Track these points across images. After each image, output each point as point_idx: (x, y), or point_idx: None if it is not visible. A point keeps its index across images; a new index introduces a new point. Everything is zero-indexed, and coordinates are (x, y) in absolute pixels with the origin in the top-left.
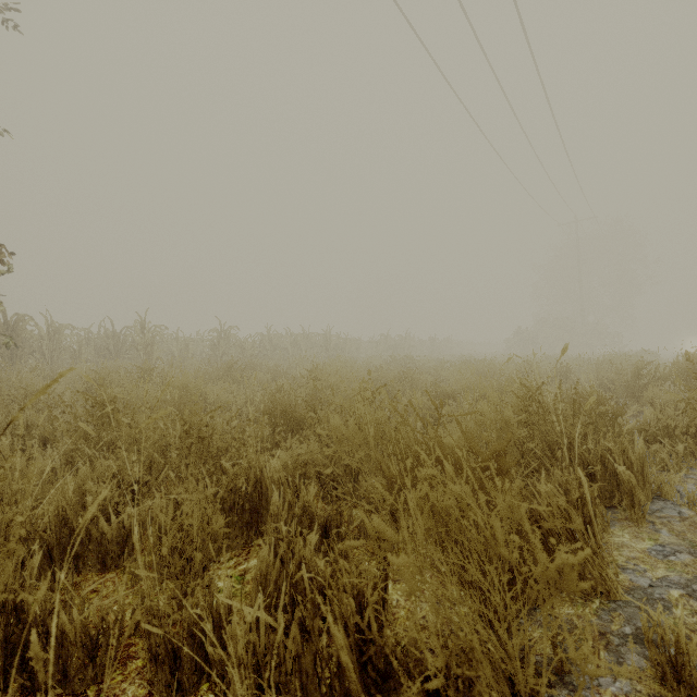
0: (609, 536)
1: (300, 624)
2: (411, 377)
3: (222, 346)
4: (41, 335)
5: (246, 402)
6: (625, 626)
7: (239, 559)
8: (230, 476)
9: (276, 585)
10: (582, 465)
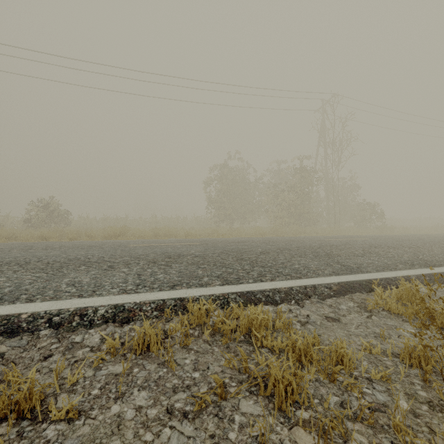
0: None
1: None
2: None
3: None
4: None
5: None
6: None
7: None
8: None
9: None
10: None
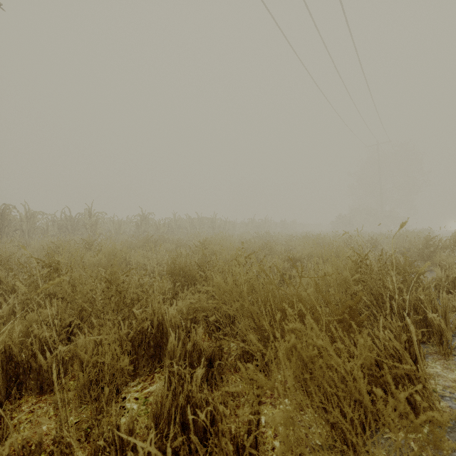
0: (425, 367)
1: (188, 445)
2: (270, 246)
3: (143, 226)
4: (22, 219)
5: (157, 264)
6: (455, 452)
7: (145, 383)
8: (138, 321)
9: (169, 413)
10: (399, 311)
